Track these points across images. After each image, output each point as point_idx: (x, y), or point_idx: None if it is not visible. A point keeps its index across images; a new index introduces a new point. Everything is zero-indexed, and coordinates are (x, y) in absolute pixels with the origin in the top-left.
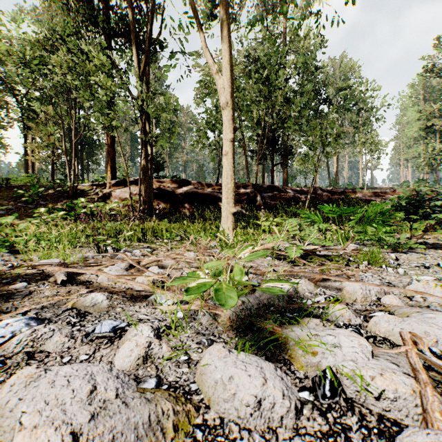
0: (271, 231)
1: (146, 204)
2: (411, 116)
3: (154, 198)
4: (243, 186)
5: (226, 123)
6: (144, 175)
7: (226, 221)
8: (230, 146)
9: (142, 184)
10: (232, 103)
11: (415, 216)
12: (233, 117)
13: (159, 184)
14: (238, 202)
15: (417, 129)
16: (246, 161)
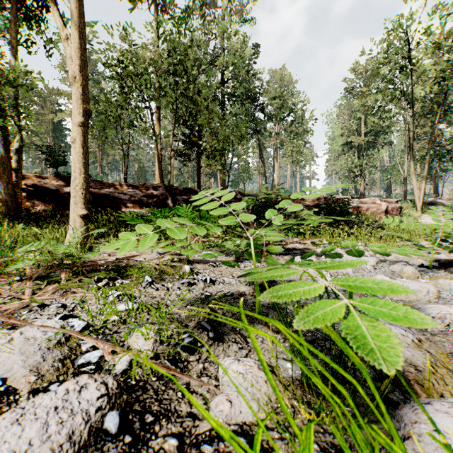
0: (166, 237)
1: (8, 204)
2: (337, 132)
3: (30, 197)
4: (154, 187)
5: (73, 102)
6: (4, 167)
7: (72, 226)
8: (78, 132)
9: (2, 178)
10: (81, 77)
11: (265, 220)
12: (84, 95)
13: (39, 180)
14: (146, 205)
15: (341, 144)
16: (158, 159)
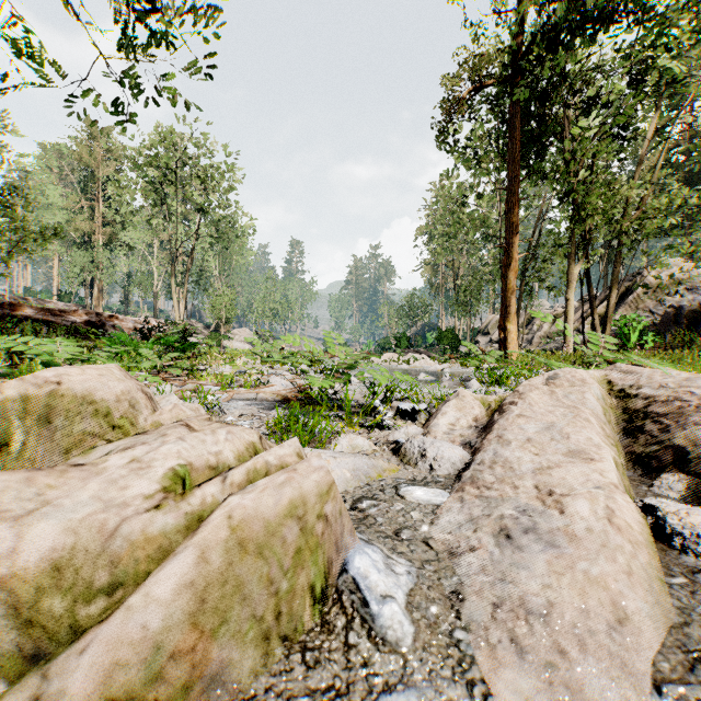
0: None
1: None
2: (54, 198)
3: None
4: None
5: None
6: None
7: None
8: None
9: None
10: None
11: None
12: None
13: None
14: None
15: (63, 220)
16: None
